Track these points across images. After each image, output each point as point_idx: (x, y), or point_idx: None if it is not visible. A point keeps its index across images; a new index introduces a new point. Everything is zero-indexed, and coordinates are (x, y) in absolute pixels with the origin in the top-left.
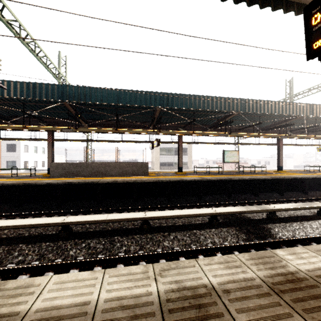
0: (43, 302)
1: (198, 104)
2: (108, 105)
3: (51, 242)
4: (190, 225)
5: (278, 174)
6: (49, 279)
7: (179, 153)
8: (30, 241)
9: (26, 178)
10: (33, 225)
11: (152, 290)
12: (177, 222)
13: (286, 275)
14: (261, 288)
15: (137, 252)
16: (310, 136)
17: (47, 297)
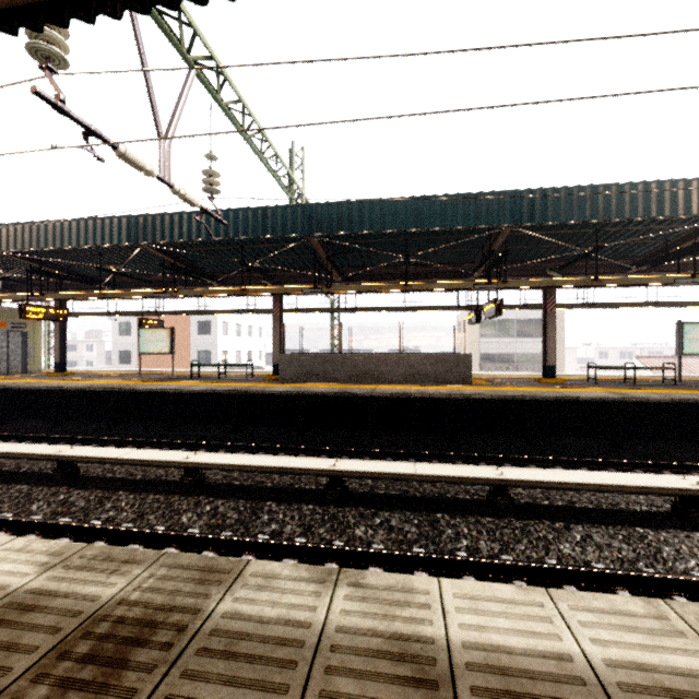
0: (463, 630)
1: (616, 206)
2: (390, 234)
3: (315, 504)
4: (619, 514)
5: None
6: (438, 585)
7: (548, 333)
8: (280, 498)
9: (242, 382)
10: (285, 470)
11: None
12: (576, 500)
13: None
14: None
15: (497, 556)
16: None
17: (463, 621)
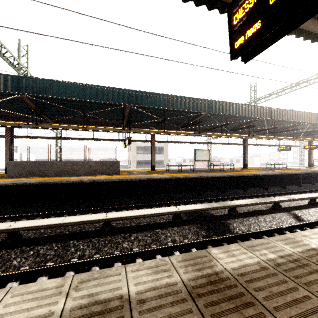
0: None
1: (167, 103)
2: (74, 100)
3: None
4: (154, 225)
5: (243, 172)
6: None
7: (152, 152)
8: None
9: None
10: None
11: (56, 309)
12: (141, 222)
13: (210, 276)
14: (179, 293)
15: (93, 256)
16: (270, 137)
17: None
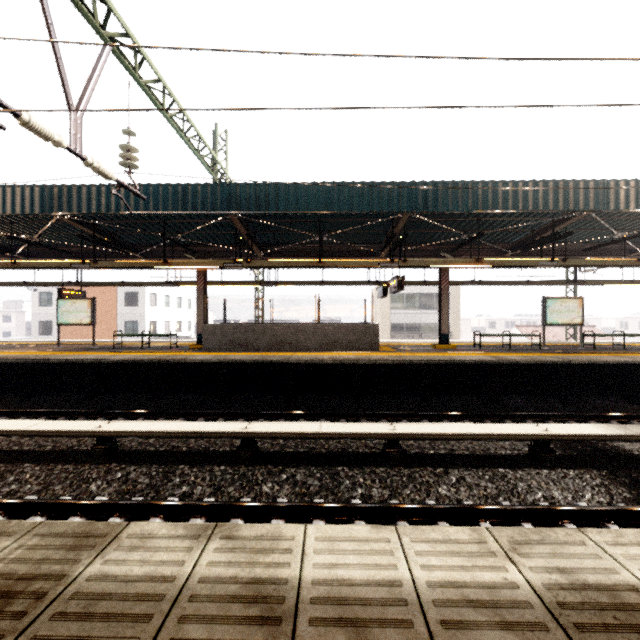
0: (316, 569)
1: (492, 199)
2: (305, 215)
3: (227, 465)
4: (488, 458)
5: None
6: (304, 531)
7: (442, 306)
8: (194, 461)
9: (165, 351)
10: (198, 434)
11: (514, 579)
12: (456, 448)
13: None
14: None
15: (387, 501)
16: None
17: (318, 561)
